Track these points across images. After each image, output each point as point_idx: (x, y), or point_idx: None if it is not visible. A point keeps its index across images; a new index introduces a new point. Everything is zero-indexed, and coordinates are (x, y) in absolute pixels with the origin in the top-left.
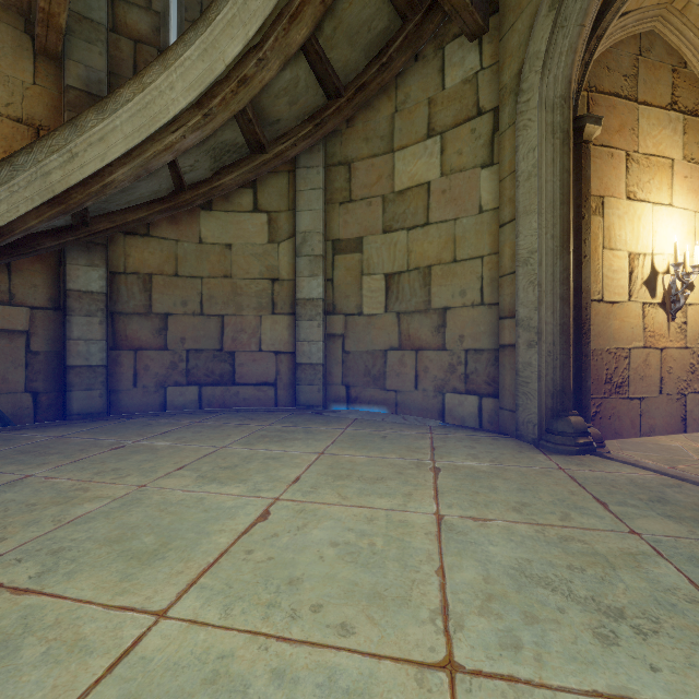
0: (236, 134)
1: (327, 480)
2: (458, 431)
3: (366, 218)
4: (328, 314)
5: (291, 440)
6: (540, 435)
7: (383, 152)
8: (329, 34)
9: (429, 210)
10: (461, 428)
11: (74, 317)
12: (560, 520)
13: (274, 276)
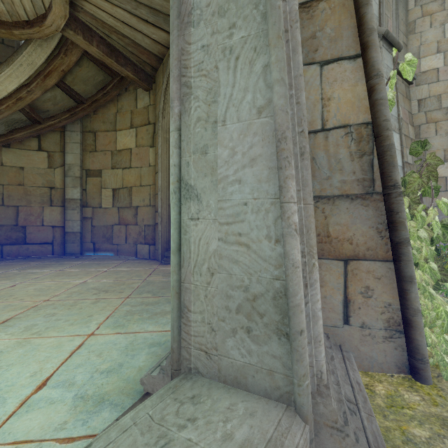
0: (21, 116)
1: (51, 277)
2: (138, 260)
3: (103, 161)
4: (83, 207)
5: (48, 267)
6: (162, 258)
7: (112, 130)
8: (71, 80)
9: (131, 161)
10: (141, 259)
11: None
12: (127, 279)
13: (52, 186)
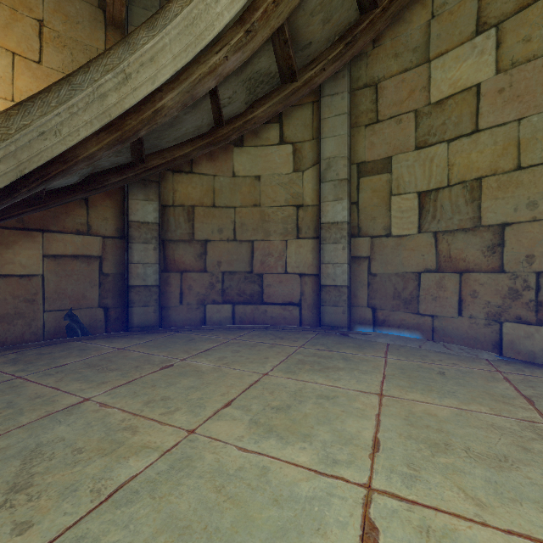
0: (270, 62)
1: (420, 450)
2: (534, 371)
3: (395, 137)
4: (352, 236)
5: (333, 370)
6: None
7: (416, 64)
8: None
9: (479, 115)
10: (533, 366)
11: (135, 244)
12: None
13: (299, 203)
